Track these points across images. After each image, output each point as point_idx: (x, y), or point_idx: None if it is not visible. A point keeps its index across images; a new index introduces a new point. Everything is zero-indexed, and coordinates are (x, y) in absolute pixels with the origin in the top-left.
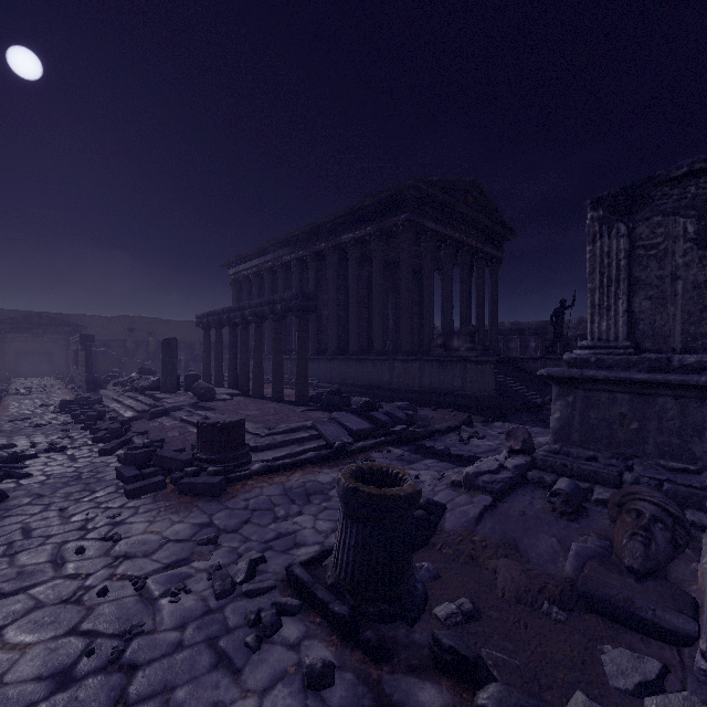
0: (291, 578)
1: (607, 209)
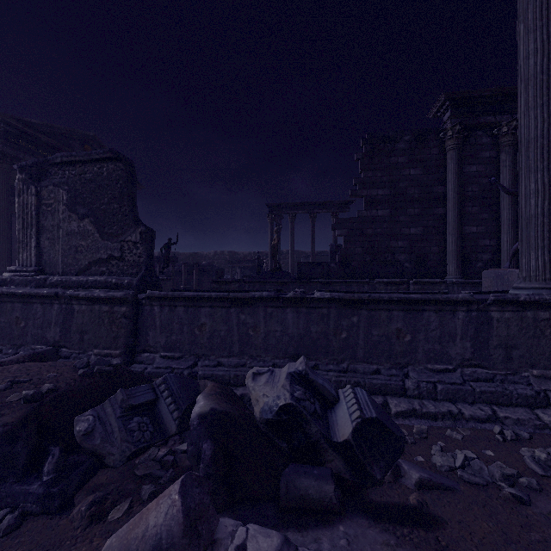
0: None
1: (27, 174)
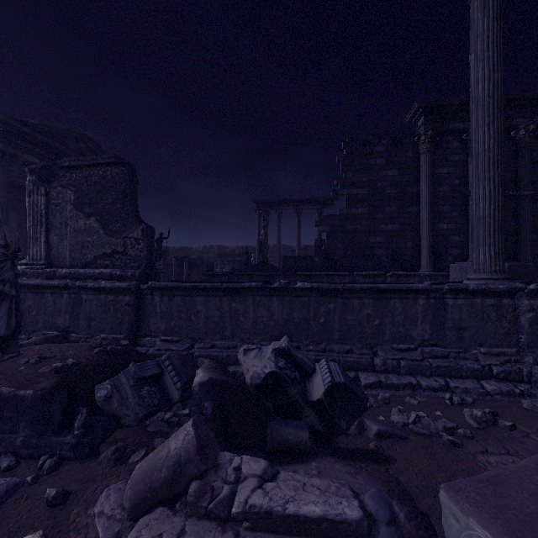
0: None
1: (37, 176)
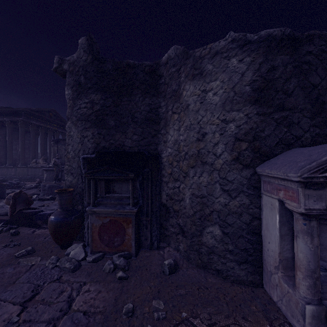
0: None
1: (54, 142)
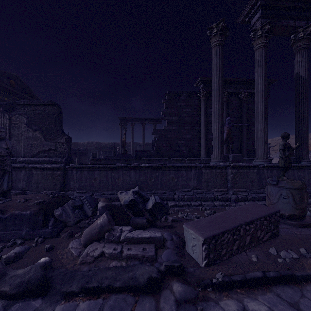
0: None
1: (3, 108)
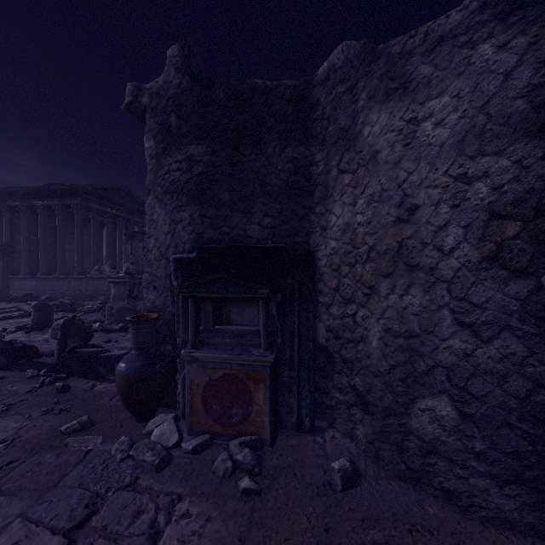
0: (18, 328)
1: (127, 237)
